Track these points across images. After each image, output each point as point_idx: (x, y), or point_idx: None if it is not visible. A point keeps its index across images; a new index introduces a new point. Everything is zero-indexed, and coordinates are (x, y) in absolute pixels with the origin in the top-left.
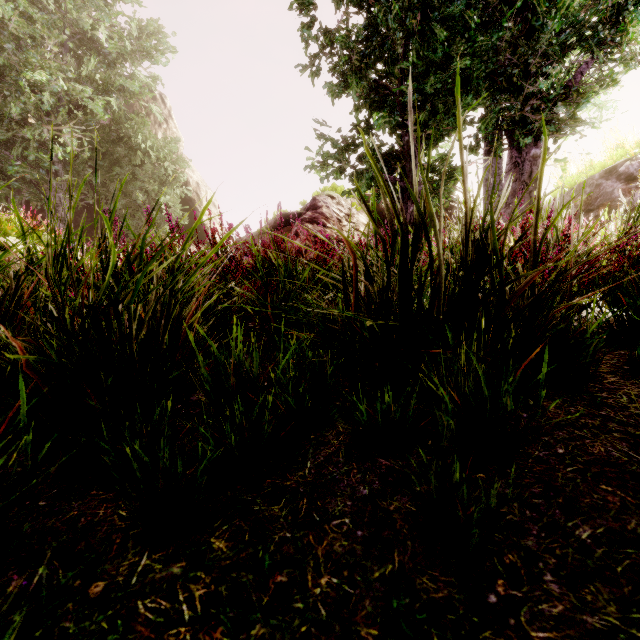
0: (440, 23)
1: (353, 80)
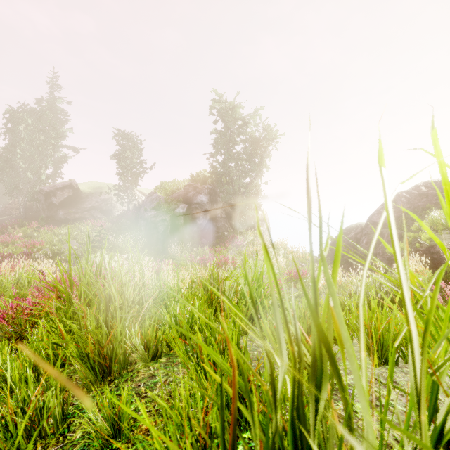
0: None
1: None
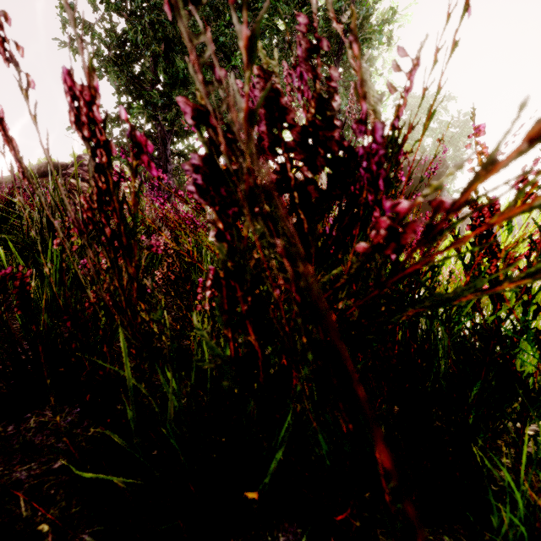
0: (181, 55)
1: (111, 71)
